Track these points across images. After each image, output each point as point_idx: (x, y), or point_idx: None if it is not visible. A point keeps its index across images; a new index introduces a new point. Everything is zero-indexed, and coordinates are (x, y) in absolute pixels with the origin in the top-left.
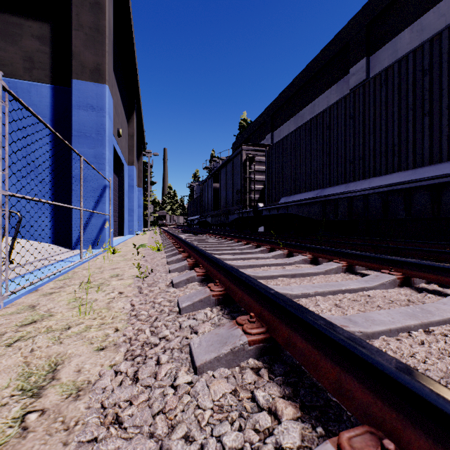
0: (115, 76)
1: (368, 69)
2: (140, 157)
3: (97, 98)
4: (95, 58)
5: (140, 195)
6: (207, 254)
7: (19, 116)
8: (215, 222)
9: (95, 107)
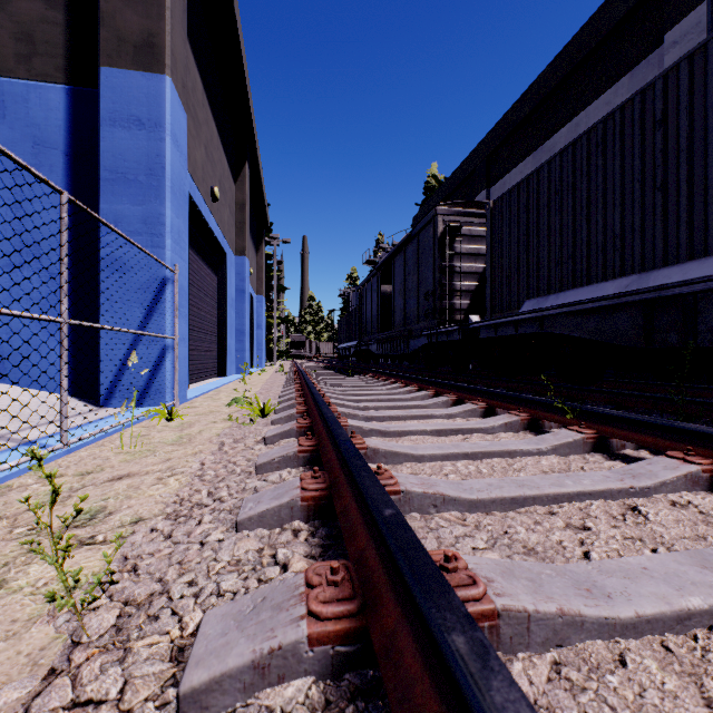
0: (206, 92)
1: (712, 24)
2: (260, 245)
3: (148, 102)
4: (146, 23)
5: (260, 307)
6: (365, 486)
7: (7, 148)
8: (384, 352)
9: (146, 121)
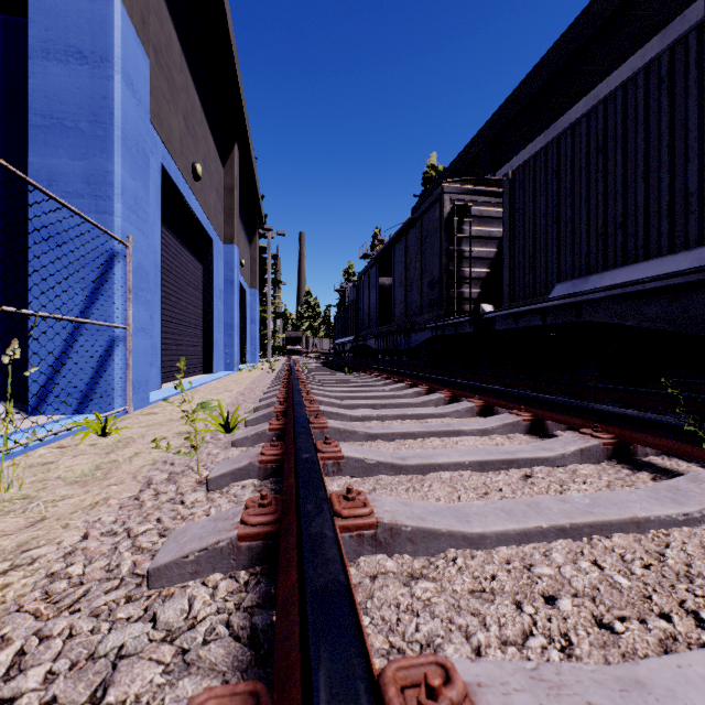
0: (185, 56)
1: None
2: (253, 237)
3: (92, 30)
4: None
5: (253, 301)
6: None
7: None
8: (383, 347)
9: (88, 53)
